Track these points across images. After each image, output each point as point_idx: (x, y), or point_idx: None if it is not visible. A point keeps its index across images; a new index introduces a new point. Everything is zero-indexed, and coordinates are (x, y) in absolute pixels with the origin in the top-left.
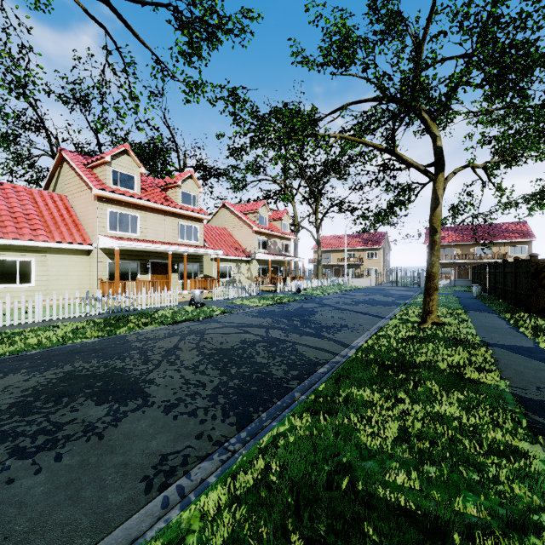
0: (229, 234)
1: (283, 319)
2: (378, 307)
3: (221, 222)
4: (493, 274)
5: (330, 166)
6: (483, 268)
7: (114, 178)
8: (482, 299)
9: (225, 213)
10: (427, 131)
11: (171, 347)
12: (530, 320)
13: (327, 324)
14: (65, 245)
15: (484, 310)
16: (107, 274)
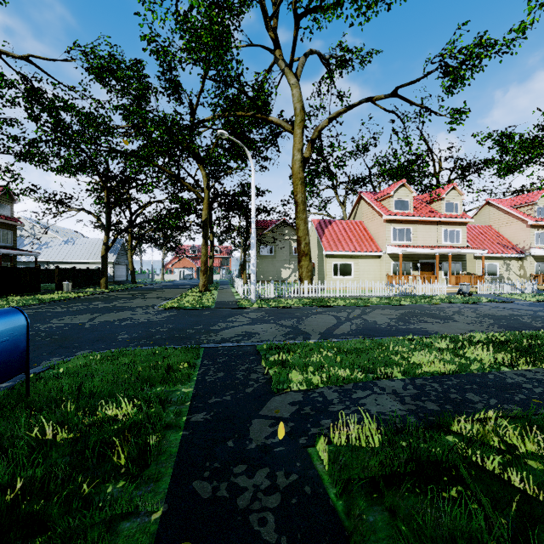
0: (494, 231)
1: None
2: None
3: (484, 220)
4: None
5: None
6: None
7: (395, 205)
8: None
9: (488, 210)
10: None
11: (456, 311)
12: None
13: None
14: (368, 253)
15: None
16: (391, 271)
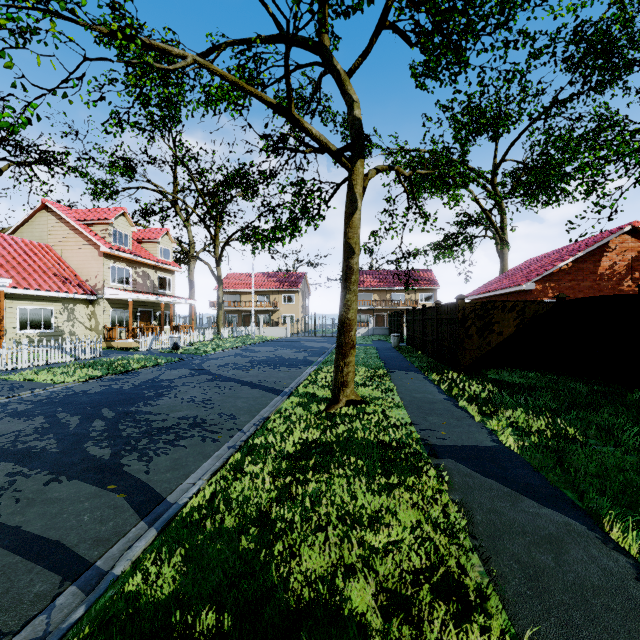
0: (55, 255)
1: (73, 418)
2: (280, 371)
3: (41, 234)
4: (411, 322)
5: (233, 178)
6: (400, 315)
7: None
8: (401, 351)
9: (47, 219)
10: (341, 91)
11: None
12: (464, 384)
13: (164, 423)
14: None
15: (408, 367)
16: None
